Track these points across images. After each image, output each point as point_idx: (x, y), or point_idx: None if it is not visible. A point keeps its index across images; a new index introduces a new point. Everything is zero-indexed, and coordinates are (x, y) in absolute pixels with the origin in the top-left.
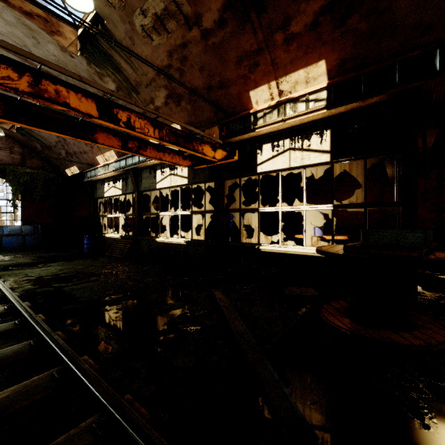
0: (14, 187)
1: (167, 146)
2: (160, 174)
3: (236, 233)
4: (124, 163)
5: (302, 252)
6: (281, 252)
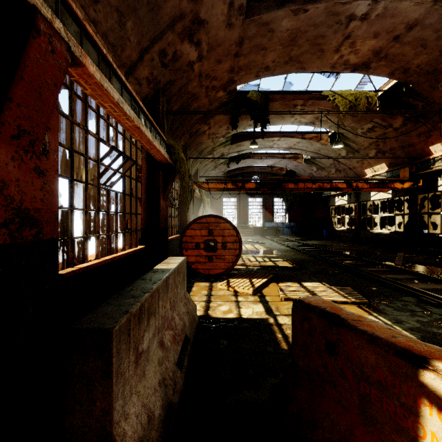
0: (286, 202)
1: (377, 176)
2: (373, 192)
3: None
4: None
5: None
6: None
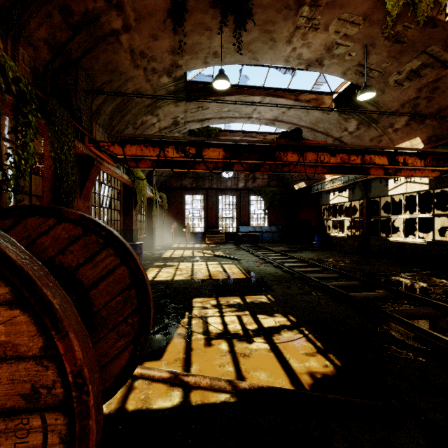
0: (265, 201)
1: None
2: (392, 183)
3: None
4: (353, 177)
5: None
6: None
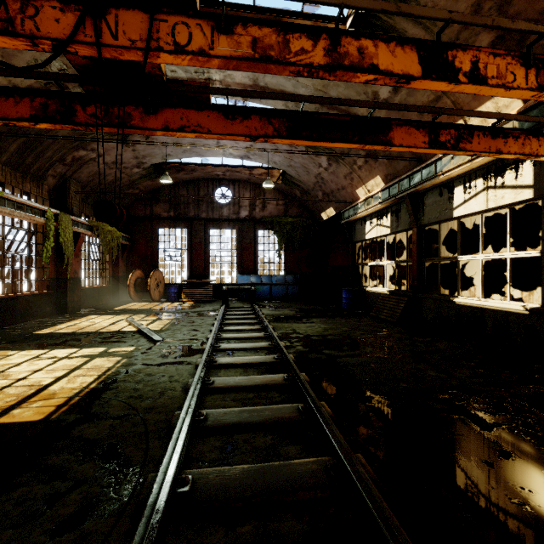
0: (279, 237)
1: None
2: (461, 193)
3: None
4: (396, 189)
5: None
6: None
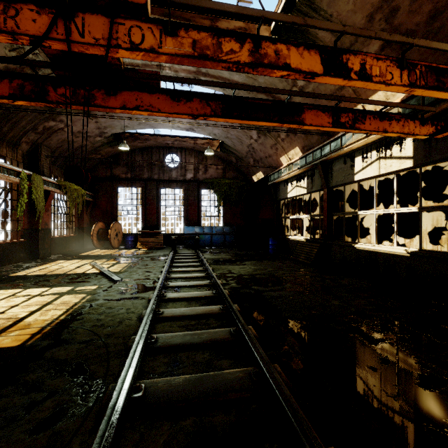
0: (219, 196)
1: None
2: (360, 162)
3: None
4: (311, 158)
5: None
6: None
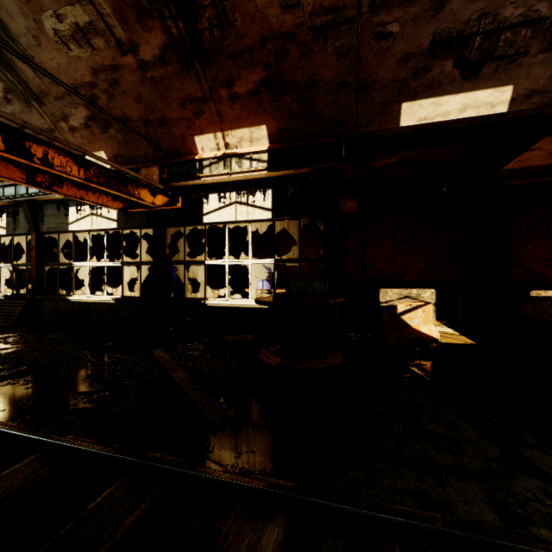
0: None
1: None
2: (75, 213)
3: (181, 289)
4: (12, 192)
5: (248, 304)
6: (228, 305)
